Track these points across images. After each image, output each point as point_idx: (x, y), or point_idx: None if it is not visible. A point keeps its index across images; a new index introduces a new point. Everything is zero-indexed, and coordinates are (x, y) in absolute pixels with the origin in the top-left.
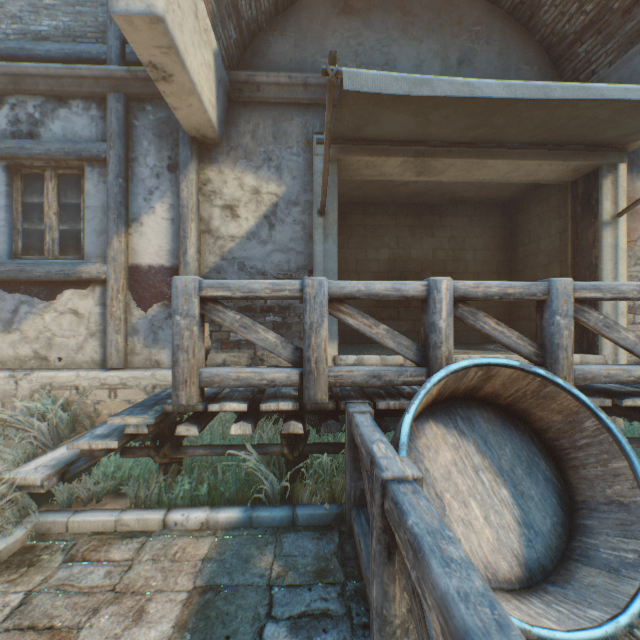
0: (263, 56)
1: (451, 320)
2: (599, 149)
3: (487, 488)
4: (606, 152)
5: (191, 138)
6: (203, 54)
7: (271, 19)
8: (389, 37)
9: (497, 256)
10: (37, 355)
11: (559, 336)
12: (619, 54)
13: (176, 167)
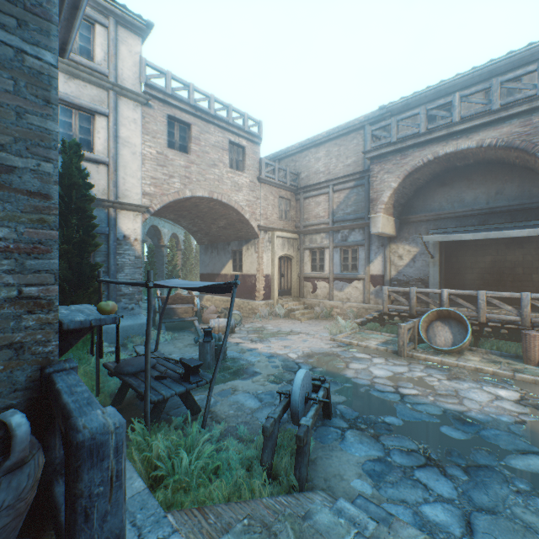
0: (411, 207)
1: (446, 299)
2: None
3: (447, 335)
4: None
5: (387, 237)
6: (390, 224)
7: (413, 195)
8: (461, 190)
9: None
10: (347, 298)
11: (480, 305)
12: None
13: (383, 245)
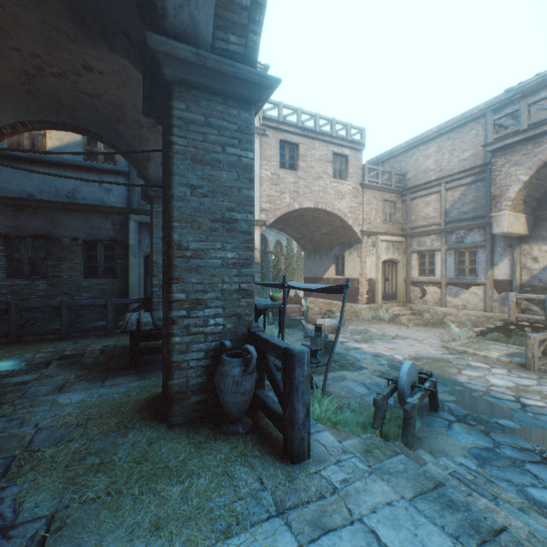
0: None
1: None
2: None
3: None
4: None
5: (516, 237)
6: (519, 222)
7: None
8: None
9: None
10: (463, 305)
11: None
12: None
13: (510, 246)
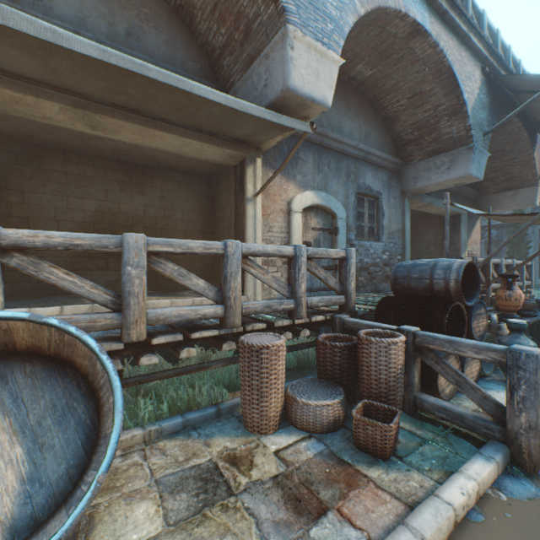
0: None
1: None
2: (243, 144)
3: None
4: (249, 148)
5: None
6: None
7: None
8: None
9: (202, 218)
10: None
11: (131, 284)
12: (243, 75)
13: None
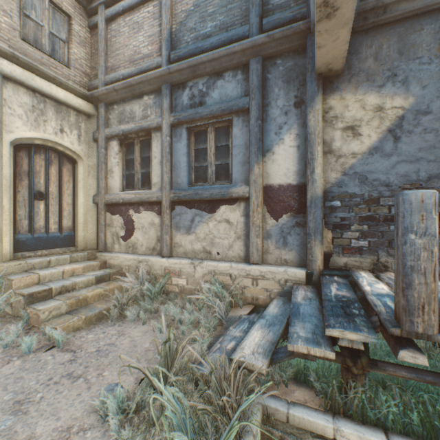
0: None
1: None
2: None
3: None
4: None
5: (317, 75)
6: None
7: None
8: None
9: None
10: (204, 250)
11: None
12: None
13: (300, 103)
